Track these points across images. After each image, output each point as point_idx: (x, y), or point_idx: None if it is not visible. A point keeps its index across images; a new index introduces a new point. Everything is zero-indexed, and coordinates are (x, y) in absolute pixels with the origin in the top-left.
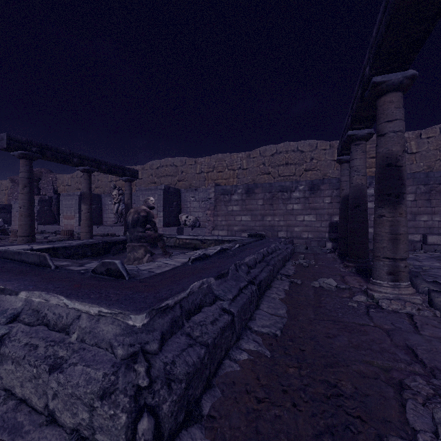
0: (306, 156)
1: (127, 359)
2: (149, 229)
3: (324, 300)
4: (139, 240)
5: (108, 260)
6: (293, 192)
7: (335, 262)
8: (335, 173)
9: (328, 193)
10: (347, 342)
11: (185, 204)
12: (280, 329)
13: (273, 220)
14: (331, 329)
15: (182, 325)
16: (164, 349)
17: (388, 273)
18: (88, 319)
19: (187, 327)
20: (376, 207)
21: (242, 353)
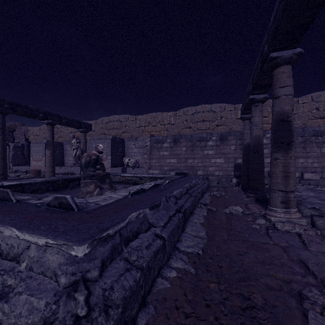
0: (217, 115)
1: (69, 287)
2: (98, 169)
3: (234, 223)
4: (90, 177)
5: (60, 195)
6: (208, 141)
7: (239, 193)
8: (238, 128)
9: (233, 142)
10: (254, 258)
11: (127, 150)
12: (201, 248)
13: (194, 162)
14: (241, 248)
15: (121, 251)
16: (104, 275)
17: (281, 202)
18: (36, 249)
19: (125, 253)
20: (272, 152)
21: (172, 271)
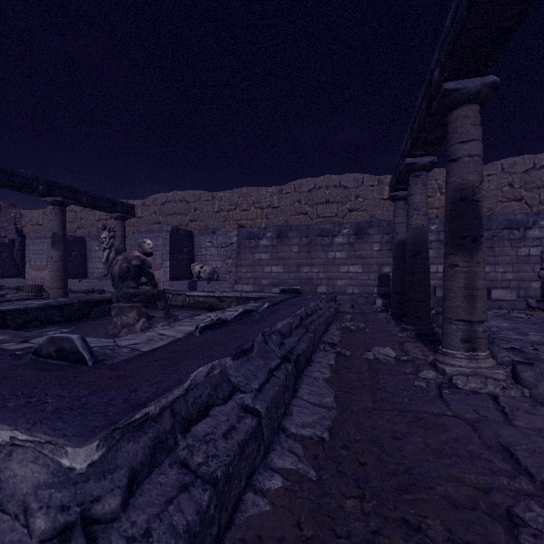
0: (350, 193)
1: (52, 540)
2: (145, 284)
3: (382, 378)
4: (130, 298)
5: (60, 335)
6: (336, 237)
7: (389, 325)
8: (384, 214)
9: (377, 238)
10: (423, 444)
11: (199, 251)
12: (328, 428)
13: (311, 272)
14: (397, 425)
15: (175, 445)
16: (133, 503)
17: (462, 340)
18: None
19: (182, 449)
20: (447, 253)
21: (274, 477)
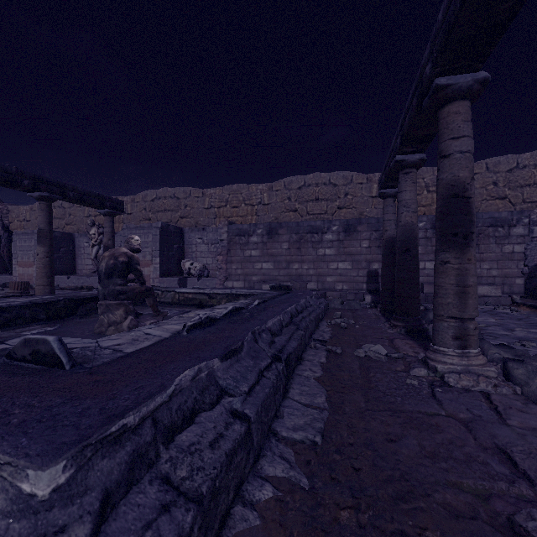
0: (339, 191)
1: None
2: (133, 281)
3: (374, 376)
4: (116, 296)
5: (35, 336)
6: (325, 234)
7: (378, 321)
8: (373, 212)
9: (366, 235)
10: (418, 447)
11: (189, 248)
12: (320, 431)
13: (301, 268)
14: (391, 426)
15: (156, 458)
16: (105, 530)
17: (454, 337)
18: None
19: (164, 462)
20: (438, 250)
21: (264, 487)
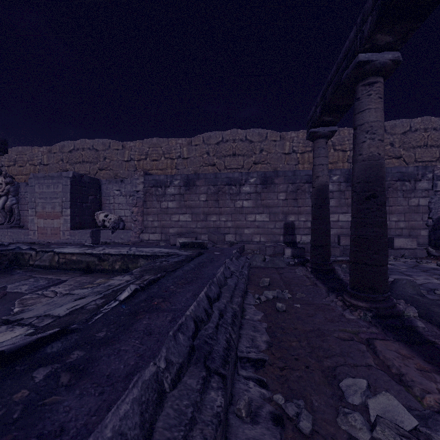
0: (255, 147)
1: None
2: None
3: None
4: None
5: None
6: (243, 186)
7: (319, 291)
8: (285, 167)
9: (283, 188)
10: None
11: (106, 200)
12: None
13: (219, 220)
14: None
15: None
16: None
17: None
18: None
19: None
20: None
21: None
